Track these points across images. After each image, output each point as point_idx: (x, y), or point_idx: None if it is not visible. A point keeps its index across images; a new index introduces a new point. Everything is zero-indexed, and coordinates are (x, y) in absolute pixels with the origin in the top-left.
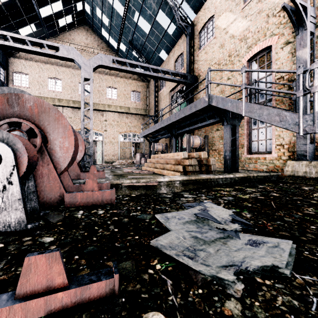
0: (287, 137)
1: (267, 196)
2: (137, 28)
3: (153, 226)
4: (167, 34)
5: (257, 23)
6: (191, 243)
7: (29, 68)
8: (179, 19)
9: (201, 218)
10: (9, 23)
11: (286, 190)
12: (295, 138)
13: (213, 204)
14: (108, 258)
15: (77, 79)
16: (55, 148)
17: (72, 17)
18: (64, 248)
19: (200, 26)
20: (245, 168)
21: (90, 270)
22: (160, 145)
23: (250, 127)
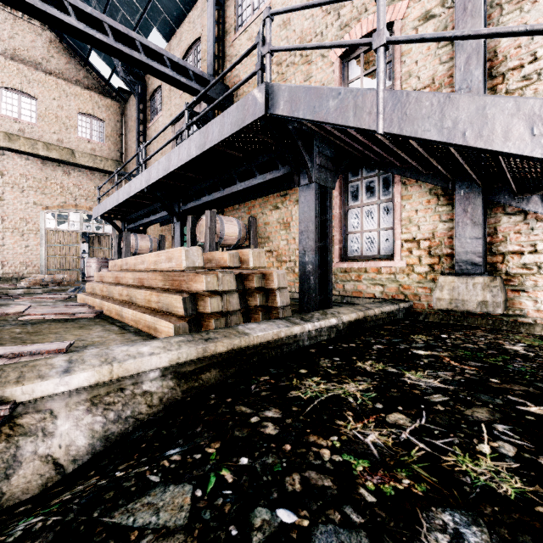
0: (427, 224)
1: None
2: None
3: None
4: None
5: None
6: None
7: None
8: None
9: None
10: None
11: (502, 365)
12: (444, 226)
13: None
14: None
15: None
16: None
17: None
18: None
19: None
20: (336, 292)
21: None
22: (145, 240)
23: (346, 202)
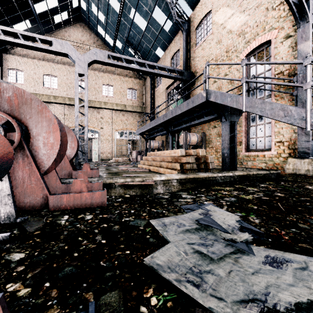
0: (287, 134)
1: (272, 196)
2: (133, 24)
3: (148, 235)
4: (163, 31)
5: (255, 17)
6: (194, 261)
7: (24, 64)
8: (176, 15)
9: (204, 225)
10: (3, 18)
11: (290, 189)
12: (296, 135)
13: (216, 207)
14: (88, 286)
15: (73, 76)
16: (38, 145)
17: (68, 13)
18: (35, 270)
19: (197, 22)
20: (243, 166)
21: (60, 308)
22: (156, 143)
23: (248, 124)
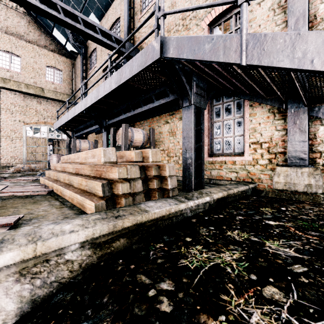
0: (267, 132)
1: None
2: None
3: None
4: None
5: None
6: None
7: None
8: None
9: None
10: None
11: None
12: (279, 133)
13: None
14: None
15: None
16: None
17: None
18: None
19: None
20: (206, 176)
21: None
22: (85, 143)
23: (212, 118)
